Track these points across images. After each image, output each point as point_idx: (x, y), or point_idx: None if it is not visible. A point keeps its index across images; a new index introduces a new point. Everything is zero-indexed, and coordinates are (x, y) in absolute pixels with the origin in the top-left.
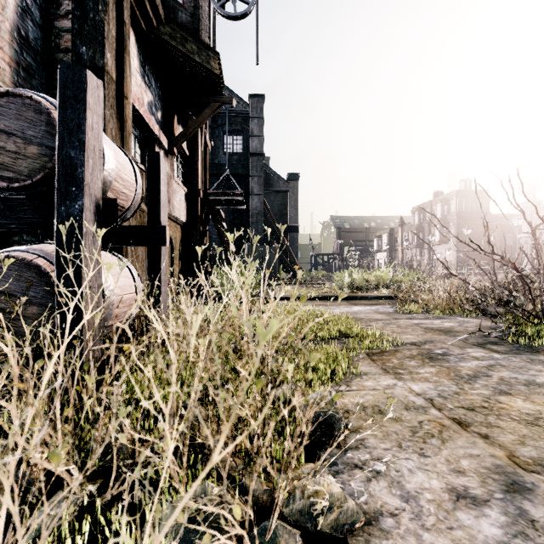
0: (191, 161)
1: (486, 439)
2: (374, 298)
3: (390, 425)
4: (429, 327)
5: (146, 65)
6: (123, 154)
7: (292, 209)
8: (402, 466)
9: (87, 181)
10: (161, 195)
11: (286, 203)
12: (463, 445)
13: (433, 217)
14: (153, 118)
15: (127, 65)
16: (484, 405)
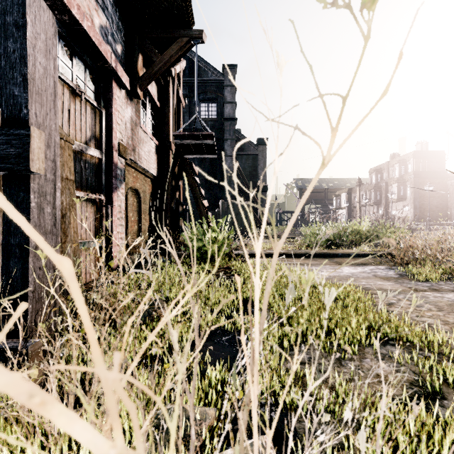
0: (162, 114)
1: None
2: (357, 256)
3: None
4: None
5: None
6: None
7: (262, 170)
8: None
9: None
10: (28, 67)
11: (255, 165)
12: None
13: (389, 177)
14: (109, 48)
15: None
16: None
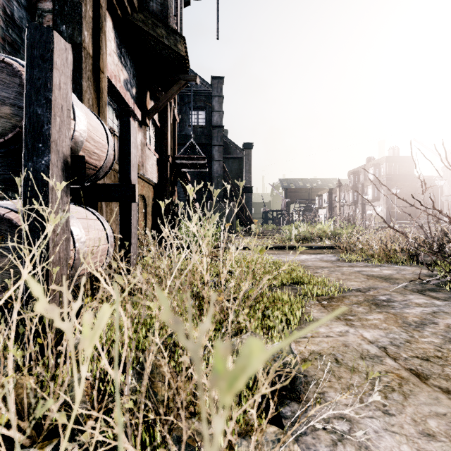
0: (162, 132)
1: (448, 394)
2: (318, 248)
3: (348, 376)
4: (370, 274)
5: (122, 48)
6: (96, 118)
7: (247, 173)
8: (367, 426)
9: (54, 138)
10: (131, 157)
11: (241, 168)
12: (427, 402)
13: (366, 179)
14: (128, 93)
15: (104, 44)
16: (438, 355)
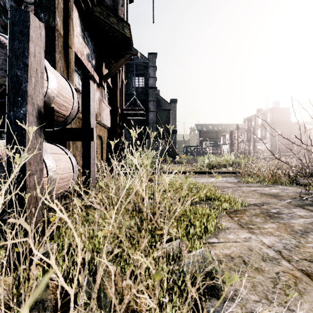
0: (113, 91)
1: None
2: (223, 173)
3: (254, 276)
4: (263, 193)
5: (85, 31)
6: (64, 80)
7: (173, 120)
8: None
9: (30, 93)
10: (90, 108)
11: (169, 116)
12: None
13: (256, 124)
14: (90, 64)
15: (71, 27)
16: None
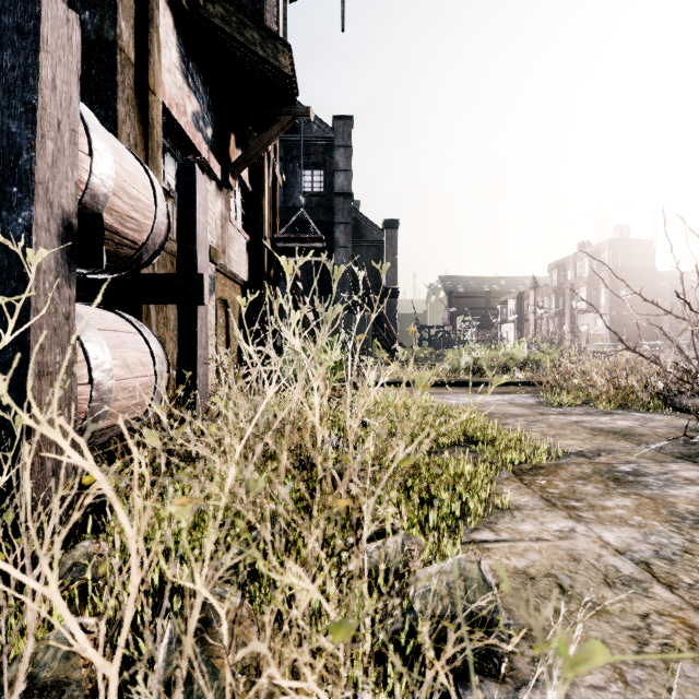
0: (255, 200)
1: None
2: (504, 384)
3: (588, 623)
4: (596, 428)
5: (190, 61)
6: (134, 159)
7: (390, 267)
8: None
9: (42, 177)
10: (197, 228)
11: (381, 259)
12: None
13: (577, 276)
14: (200, 135)
15: (155, 46)
16: None
